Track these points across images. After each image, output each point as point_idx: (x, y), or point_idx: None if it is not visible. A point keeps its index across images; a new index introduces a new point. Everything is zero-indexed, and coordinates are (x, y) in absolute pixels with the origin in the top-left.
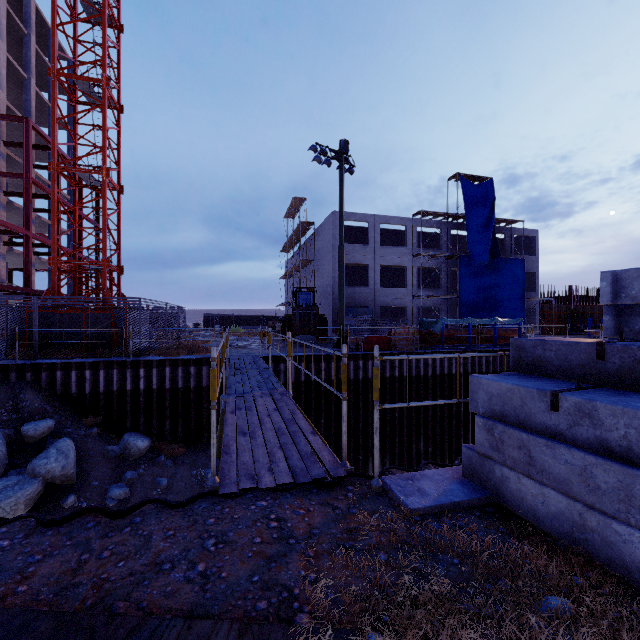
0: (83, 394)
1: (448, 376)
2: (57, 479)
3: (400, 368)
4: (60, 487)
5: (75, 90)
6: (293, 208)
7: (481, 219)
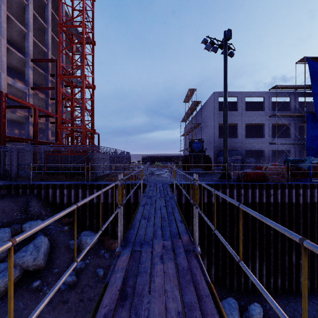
0: (63, 203)
1: (317, 204)
2: (30, 267)
3: (274, 196)
4: (34, 271)
5: (72, 37)
6: (188, 95)
7: None
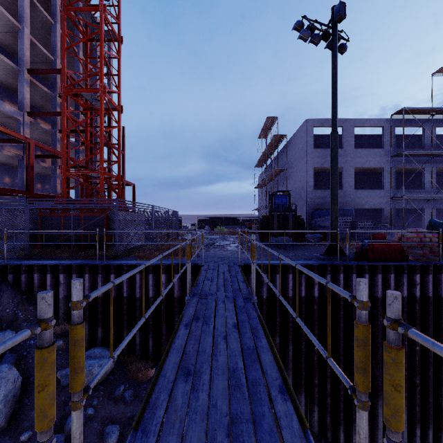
0: (58, 298)
1: None
2: None
3: (422, 285)
4: None
5: (87, 30)
6: (266, 126)
7: None
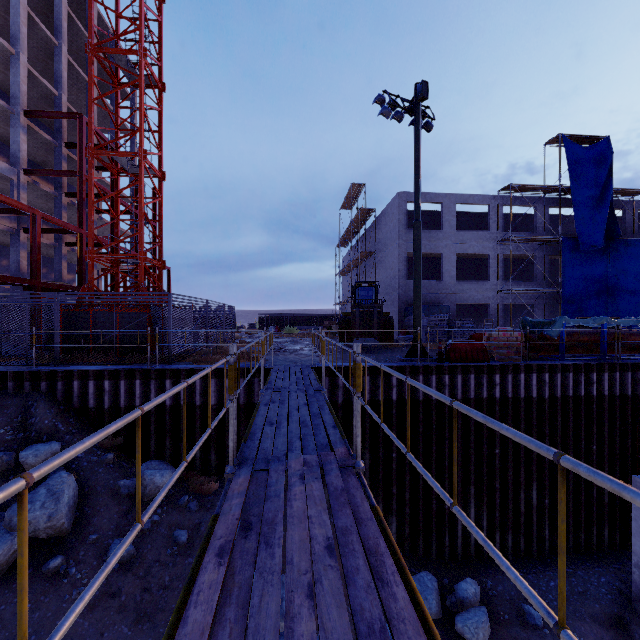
0: (102, 409)
1: (573, 399)
2: (42, 532)
3: (502, 386)
4: (49, 541)
5: (117, 71)
6: (351, 195)
7: (593, 190)
